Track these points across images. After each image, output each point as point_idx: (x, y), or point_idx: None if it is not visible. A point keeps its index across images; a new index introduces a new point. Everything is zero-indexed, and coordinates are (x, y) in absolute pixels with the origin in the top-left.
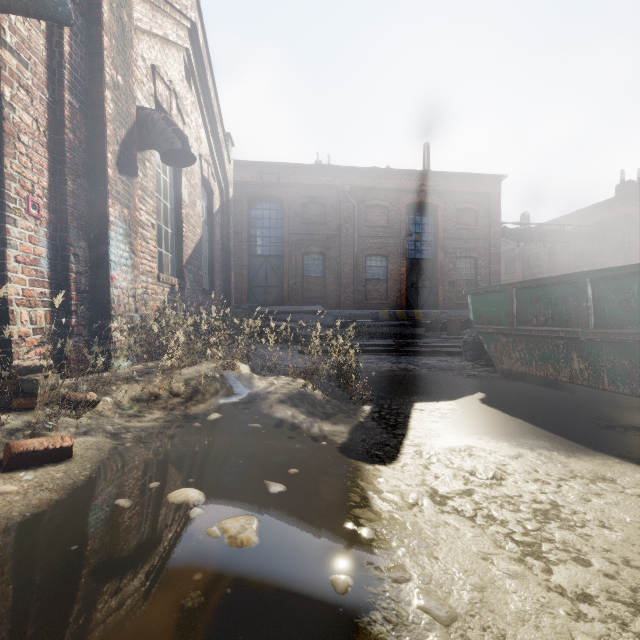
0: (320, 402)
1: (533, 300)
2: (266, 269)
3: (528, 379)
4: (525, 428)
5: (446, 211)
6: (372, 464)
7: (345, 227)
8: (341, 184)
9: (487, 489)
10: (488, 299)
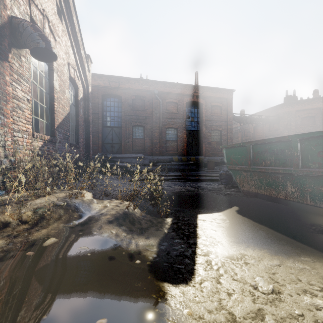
0: (138, 219)
1: (263, 151)
2: (112, 134)
3: (259, 196)
4: (271, 234)
5: (206, 106)
6: (177, 285)
7: (155, 112)
8: (153, 90)
9: (273, 307)
10: (235, 151)
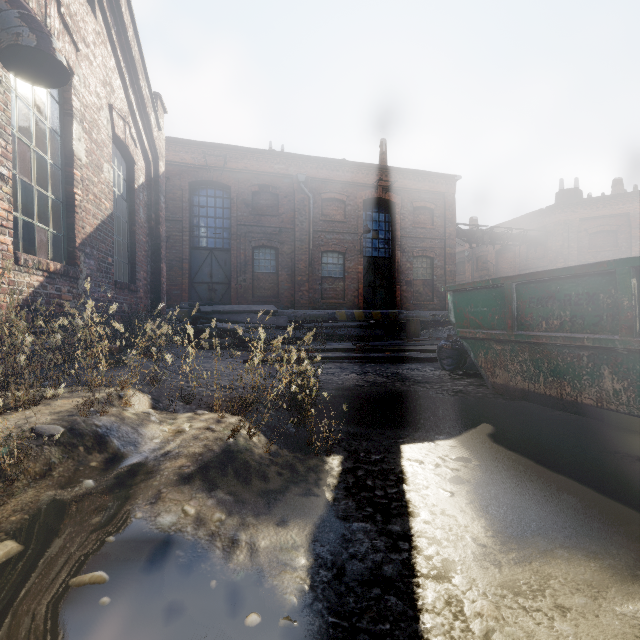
0: (259, 463)
1: (542, 298)
2: (211, 263)
3: (533, 398)
4: (594, 502)
5: (403, 209)
6: None
7: (300, 220)
8: (295, 173)
9: None
10: (476, 297)
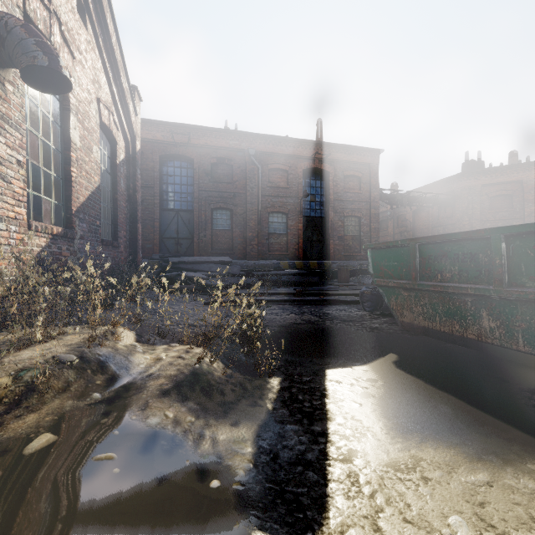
0: (218, 382)
1: (438, 256)
2: (177, 222)
3: (431, 334)
4: (463, 411)
5: (336, 177)
6: None
7: (250, 186)
8: (247, 148)
9: None
10: (389, 254)
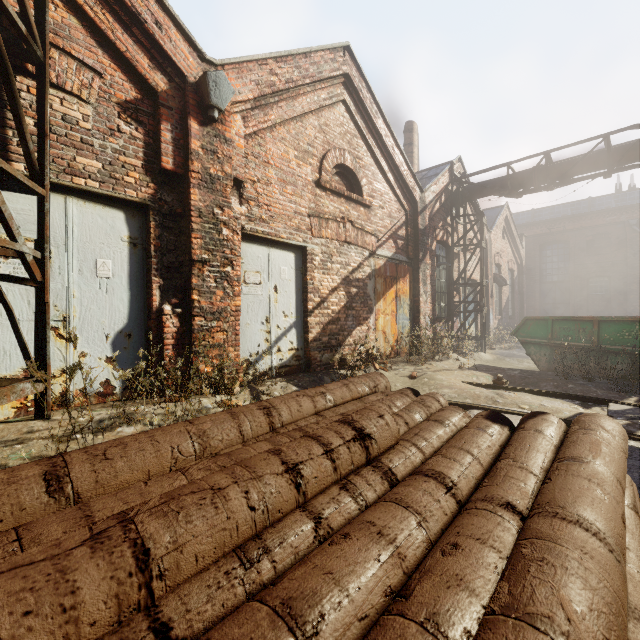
0: None
1: None
2: (554, 291)
3: None
4: None
5: None
6: None
7: (631, 253)
8: (627, 219)
9: None
10: None
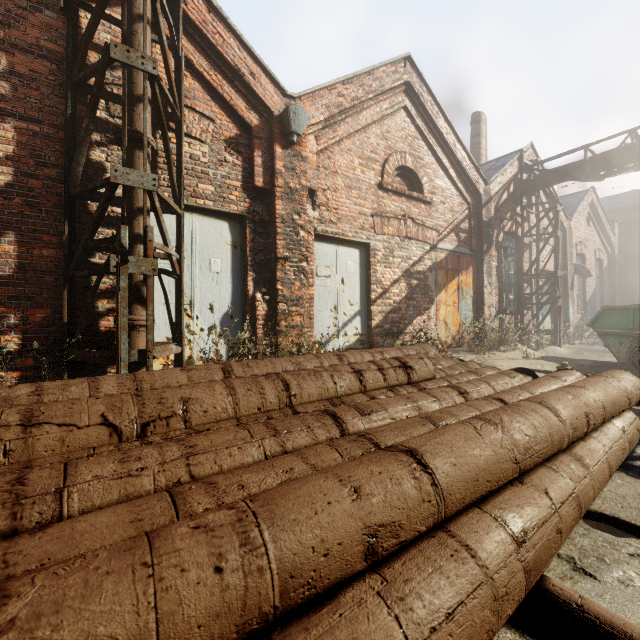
0: None
1: None
2: None
3: None
4: None
5: None
6: None
7: None
8: None
9: None
10: None
